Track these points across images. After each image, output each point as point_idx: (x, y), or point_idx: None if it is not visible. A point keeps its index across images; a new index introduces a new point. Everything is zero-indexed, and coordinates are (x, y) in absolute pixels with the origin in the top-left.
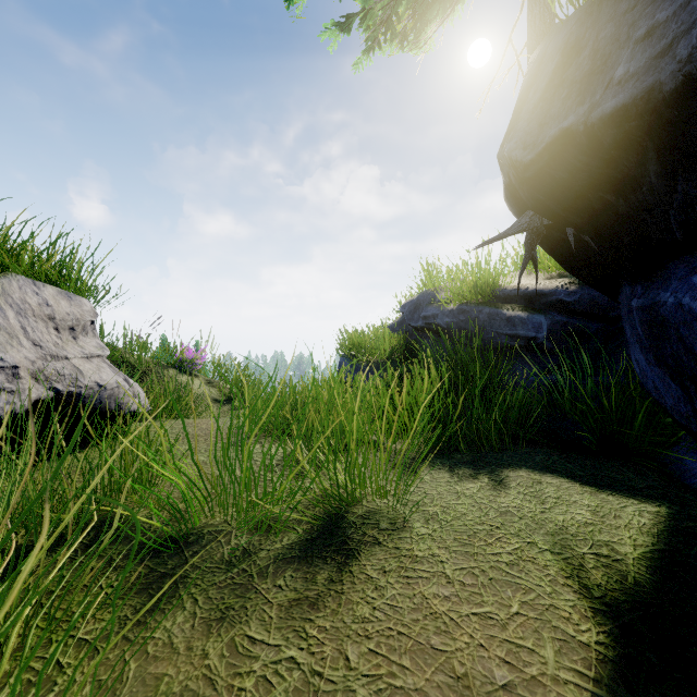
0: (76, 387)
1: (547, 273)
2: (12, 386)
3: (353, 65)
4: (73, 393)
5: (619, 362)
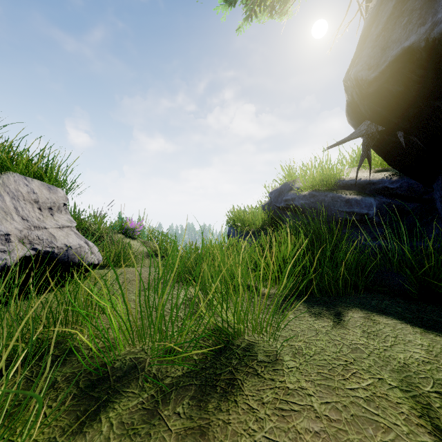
0: (51, 247)
1: (373, 169)
2: (5, 247)
3: (237, 29)
4: (49, 252)
5: (432, 231)
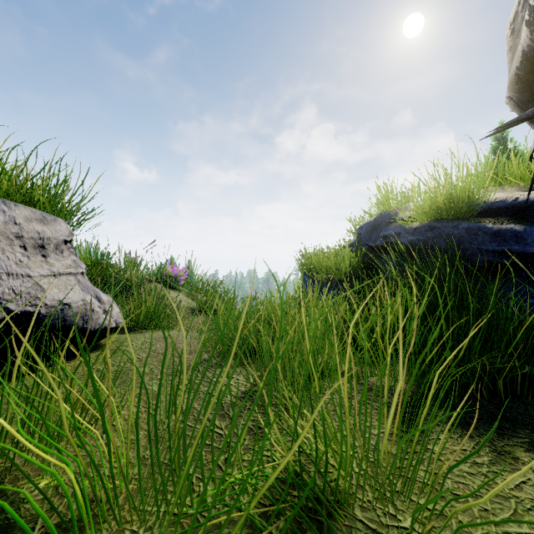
0: (34, 306)
1: (527, 186)
2: None
3: None
4: (30, 312)
5: None
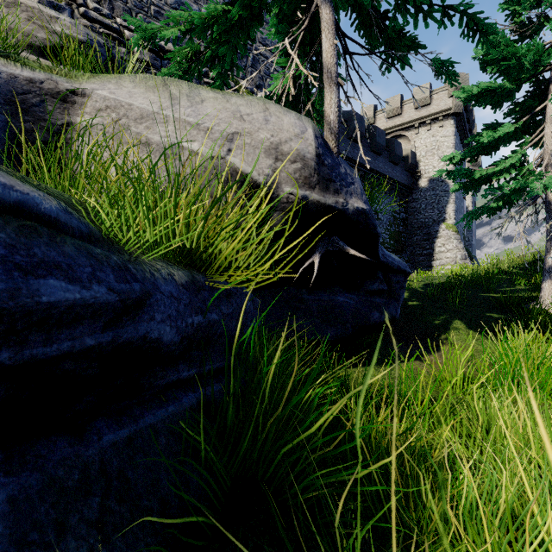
0: None
1: None
2: None
3: None
4: None
5: None
